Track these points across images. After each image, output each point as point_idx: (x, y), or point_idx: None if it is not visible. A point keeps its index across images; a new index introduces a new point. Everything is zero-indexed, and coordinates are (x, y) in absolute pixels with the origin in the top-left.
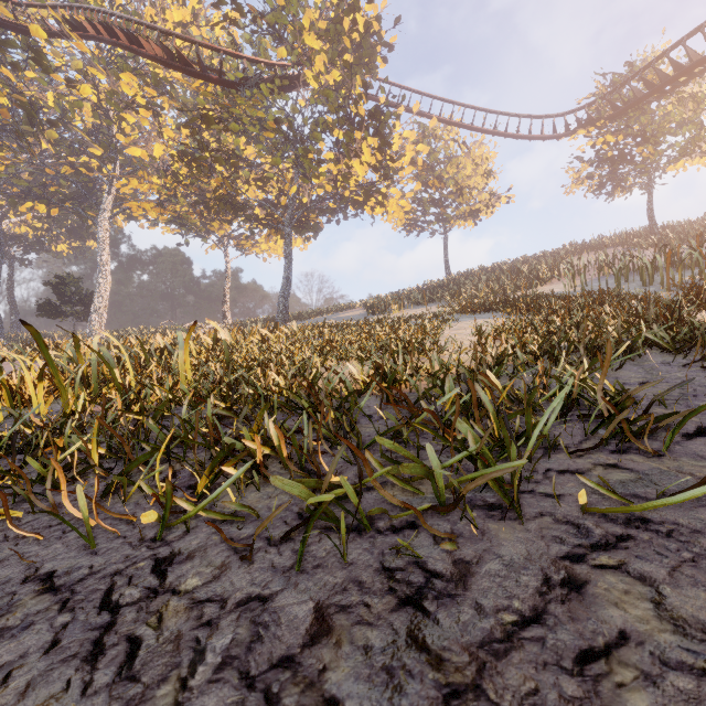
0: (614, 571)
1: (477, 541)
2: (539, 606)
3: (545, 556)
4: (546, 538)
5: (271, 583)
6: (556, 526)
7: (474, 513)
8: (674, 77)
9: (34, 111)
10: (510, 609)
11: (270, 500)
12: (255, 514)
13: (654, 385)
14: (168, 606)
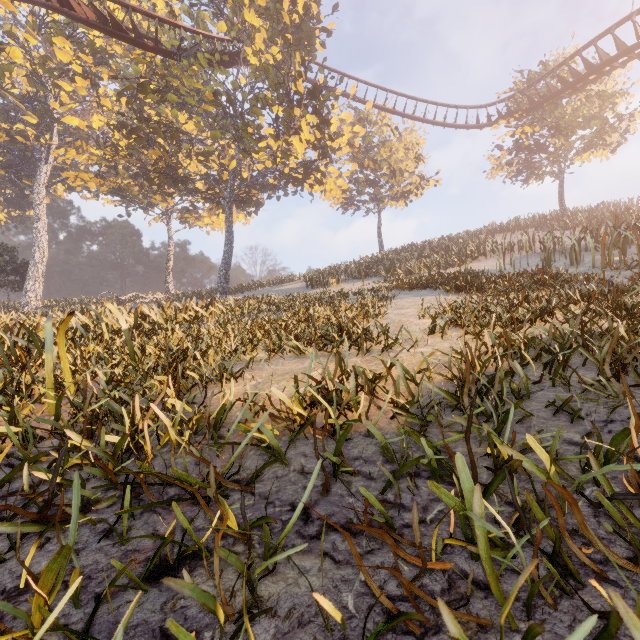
0: None
1: None
2: None
3: None
4: None
5: None
6: None
7: None
8: (586, 75)
9: None
10: None
11: None
12: None
13: None
14: None
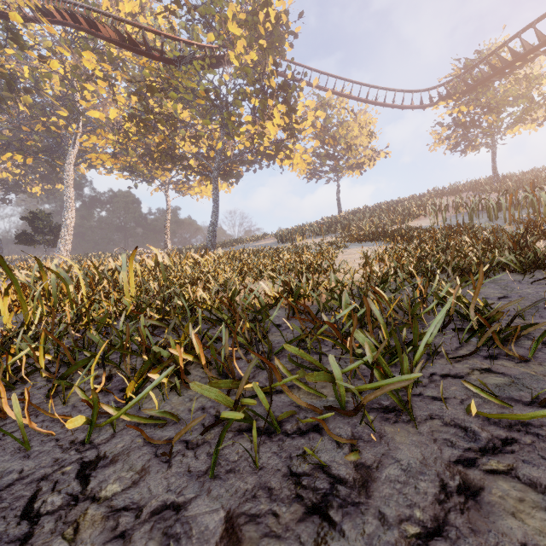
0: (506, 477)
1: (375, 444)
2: (440, 515)
3: (439, 460)
4: (438, 442)
5: (186, 489)
6: (446, 429)
7: (371, 416)
8: (512, 62)
9: (13, 81)
10: (412, 519)
11: (191, 402)
12: (175, 419)
13: (510, 299)
14: (85, 515)
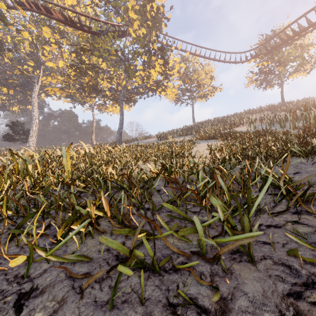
0: None
1: (228, 279)
2: None
3: (275, 293)
4: (272, 277)
5: None
6: (276, 267)
7: (223, 256)
8: (293, 36)
9: (1, 44)
10: None
11: (101, 245)
12: (87, 260)
13: (301, 174)
14: None
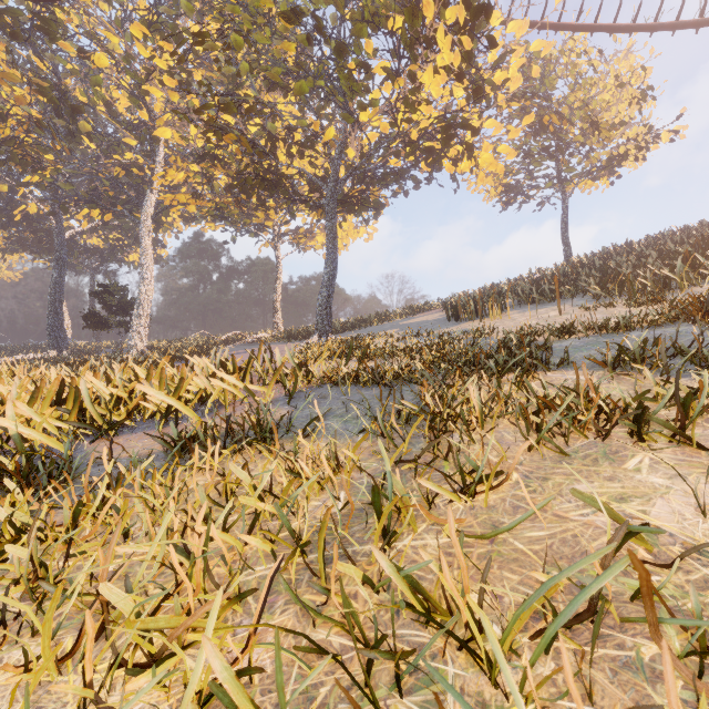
0: None
1: None
2: None
3: None
4: None
5: None
6: None
7: None
8: None
9: (64, 101)
10: None
11: None
12: None
13: None
14: None
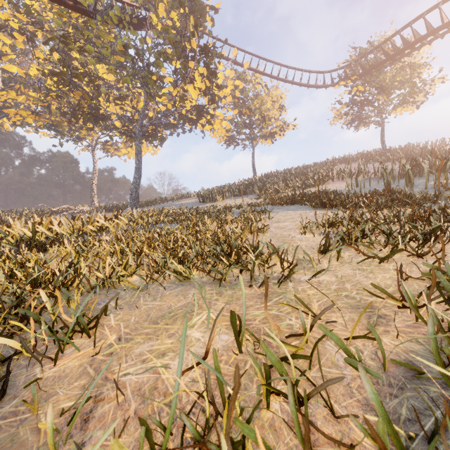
0: None
1: None
2: None
3: None
4: None
5: None
6: None
7: None
8: (403, 49)
9: None
10: None
11: None
12: None
13: None
14: None
